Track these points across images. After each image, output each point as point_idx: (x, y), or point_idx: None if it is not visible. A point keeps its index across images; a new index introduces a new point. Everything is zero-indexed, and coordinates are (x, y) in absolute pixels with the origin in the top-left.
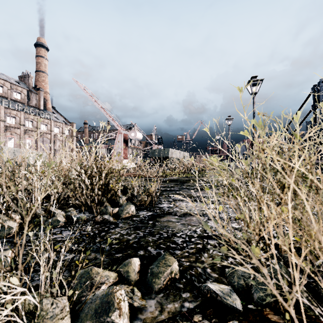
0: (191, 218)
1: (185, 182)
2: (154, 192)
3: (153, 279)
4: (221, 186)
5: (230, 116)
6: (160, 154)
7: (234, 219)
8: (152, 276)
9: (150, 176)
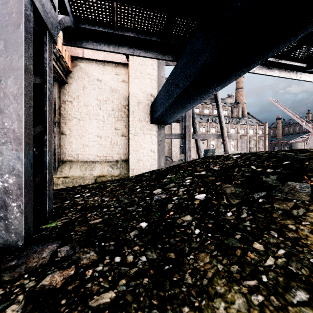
0: None
1: None
2: None
3: None
4: None
5: None
6: None
7: None
8: None
9: None
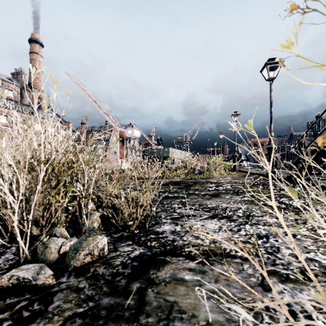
0: (224, 268)
1: (191, 185)
2: (148, 205)
3: None
4: (239, 191)
5: (236, 111)
6: (160, 153)
7: (322, 273)
8: None
9: (147, 177)
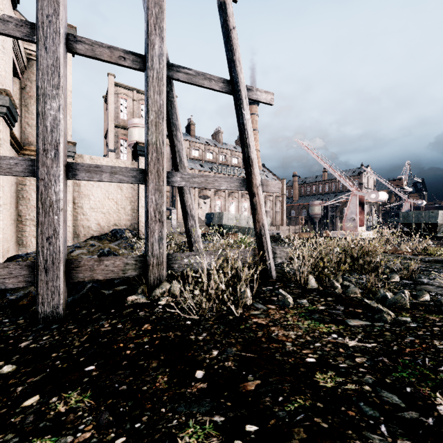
0: None
1: None
2: (414, 269)
3: (416, 296)
4: None
5: None
6: (420, 219)
7: None
8: (416, 295)
9: (404, 253)
